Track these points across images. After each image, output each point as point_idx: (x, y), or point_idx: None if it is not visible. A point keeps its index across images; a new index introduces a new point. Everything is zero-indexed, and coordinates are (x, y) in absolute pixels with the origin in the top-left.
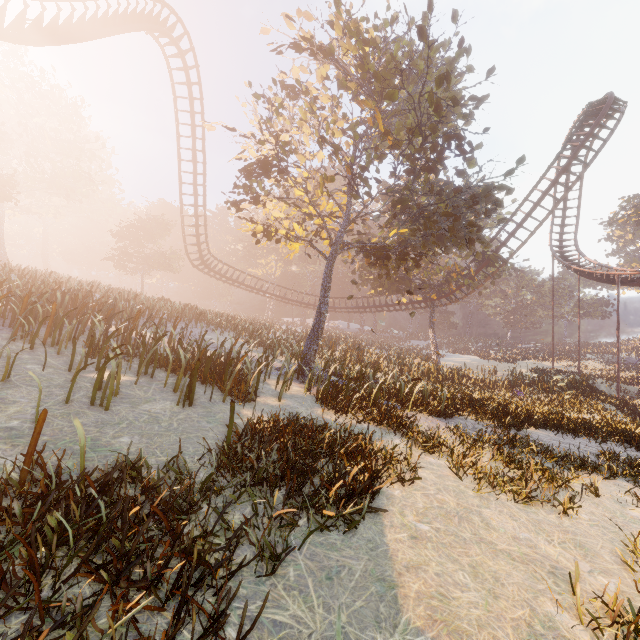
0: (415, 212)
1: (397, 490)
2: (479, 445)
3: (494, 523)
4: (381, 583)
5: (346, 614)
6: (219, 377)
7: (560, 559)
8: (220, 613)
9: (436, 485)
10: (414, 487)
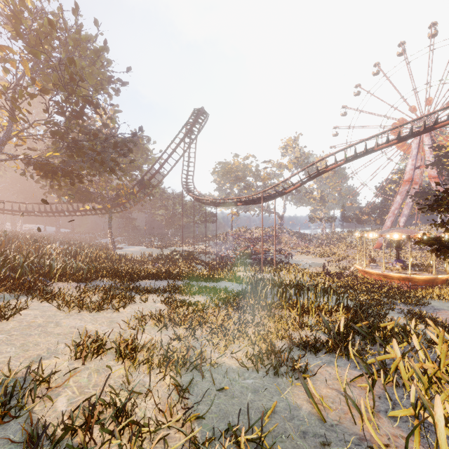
0: (69, 143)
1: None
2: (93, 291)
3: (64, 324)
4: None
5: None
6: None
7: (92, 329)
8: None
9: (36, 316)
10: (13, 320)
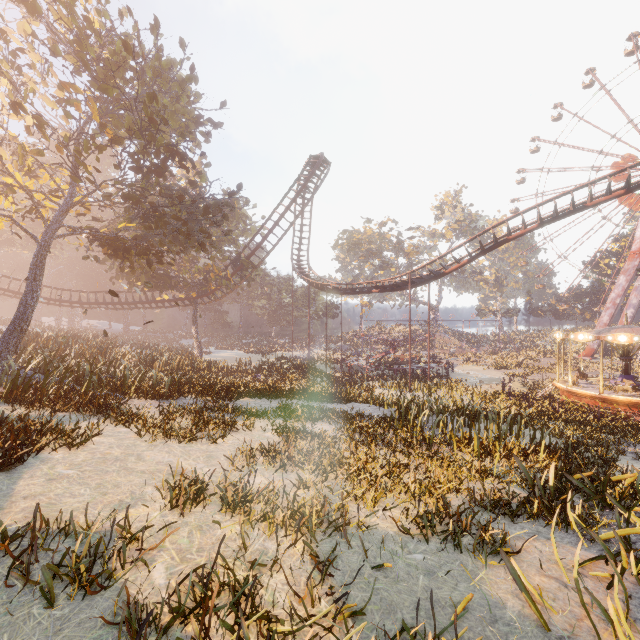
0: (146, 210)
1: (60, 454)
2: (180, 413)
3: (148, 458)
4: None
5: None
6: None
7: (185, 466)
8: None
9: (111, 445)
10: (84, 450)
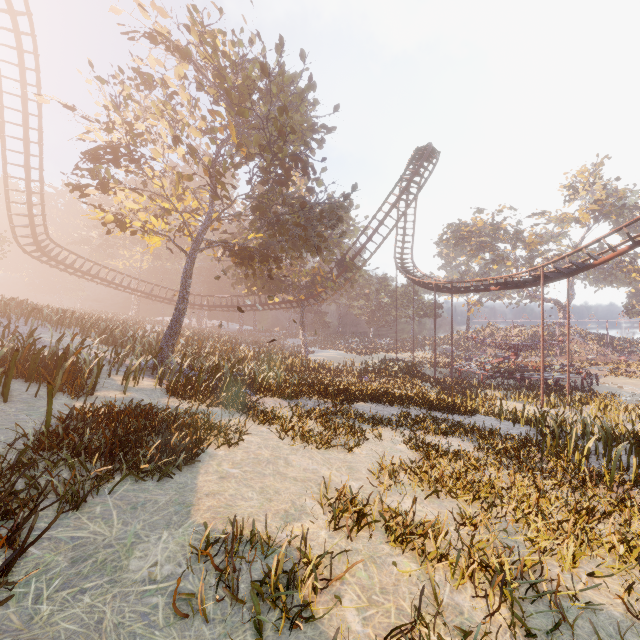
0: (271, 219)
1: (222, 451)
2: (309, 416)
3: (294, 463)
4: (181, 505)
5: (142, 525)
6: (49, 374)
7: (331, 477)
8: (15, 530)
9: (259, 445)
10: (239, 448)
